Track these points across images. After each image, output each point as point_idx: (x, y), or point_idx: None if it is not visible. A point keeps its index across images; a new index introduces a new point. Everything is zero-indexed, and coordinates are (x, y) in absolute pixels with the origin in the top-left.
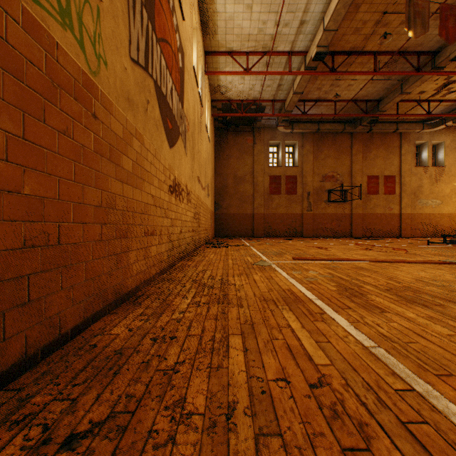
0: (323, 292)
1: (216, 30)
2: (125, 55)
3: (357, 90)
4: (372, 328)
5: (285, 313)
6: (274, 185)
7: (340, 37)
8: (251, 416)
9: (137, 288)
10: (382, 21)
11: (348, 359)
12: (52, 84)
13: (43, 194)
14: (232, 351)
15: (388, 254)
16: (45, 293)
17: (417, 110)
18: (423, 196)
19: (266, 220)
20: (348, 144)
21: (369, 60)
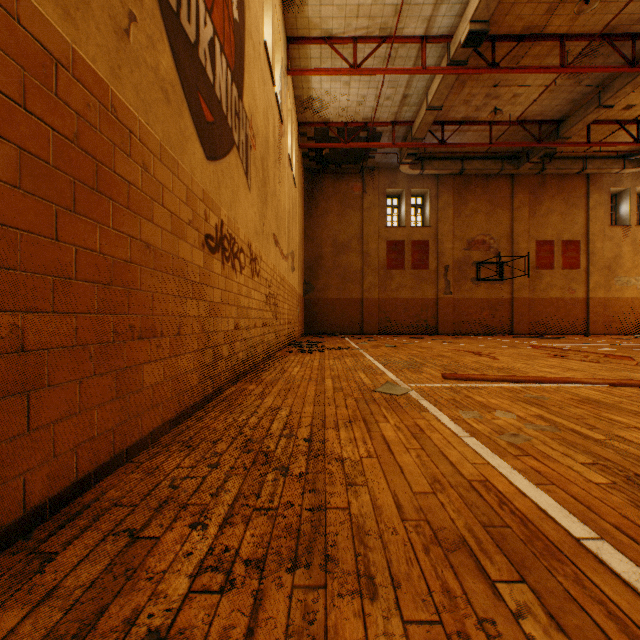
0: (585, 496)
1: None
2: None
3: (526, 105)
4: None
5: None
6: (394, 255)
7: (507, 8)
8: None
9: (83, 481)
10: None
11: None
12: None
13: None
14: None
15: (606, 365)
16: None
17: (616, 138)
18: (622, 271)
19: (381, 308)
20: (507, 193)
21: (551, 51)
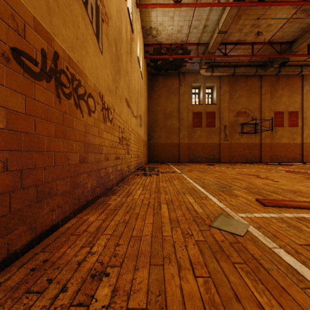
0: None
1: None
2: None
3: (274, 31)
4: None
5: None
6: (196, 120)
7: None
8: None
9: None
10: None
11: None
12: None
13: None
14: None
15: None
16: None
17: None
18: None
19: (189, 148)
20: (258, 86)
21: None
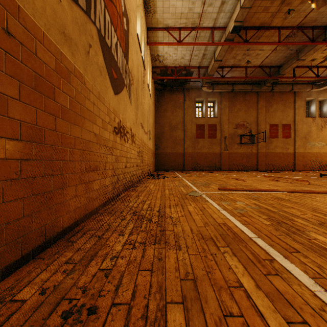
0: (259, 227)
1: (156, 10)
2: None
3: (263, 58)
4: None
5: (229, 259)
6: (199, 131)
7: (252, 14)
8: None
9: (76, 222)
10: (286, 0)
11: None
12: None
13: None
14: None
15: (295, 184)
16: None
17: (308, 74)
18: (312, 139)
19: (193, 157)
20: (255, 101)
21: (274, 34)
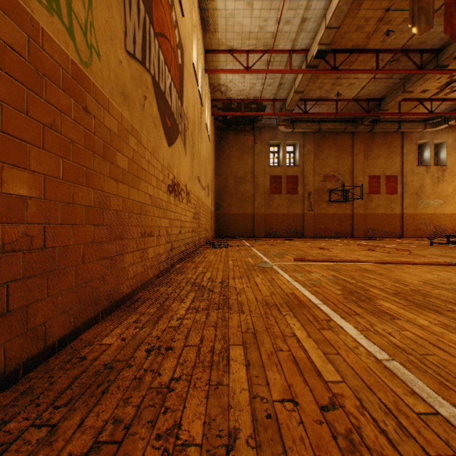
0: (328, 296)
1: (217, 28)
2: (120, 48)
3: (359, 89)
4: (383, 337)
5: (289, 319)
6: (275, 185)
7: (342, 35)
8: (255, 448)
9: (134, 292)
10: (384, 18)
11: (361, 375)
12: (36, 73)
13: (26, 193)
14: (233, 365)
15: (392, 254)
16: (28, 302)
17: (419, 109)
18: (425, 196)
19: (266, 220)
20: (350, 144)
21: (371, 59)
